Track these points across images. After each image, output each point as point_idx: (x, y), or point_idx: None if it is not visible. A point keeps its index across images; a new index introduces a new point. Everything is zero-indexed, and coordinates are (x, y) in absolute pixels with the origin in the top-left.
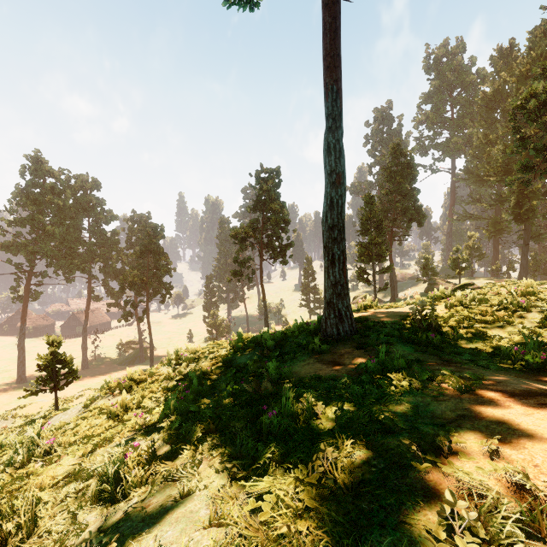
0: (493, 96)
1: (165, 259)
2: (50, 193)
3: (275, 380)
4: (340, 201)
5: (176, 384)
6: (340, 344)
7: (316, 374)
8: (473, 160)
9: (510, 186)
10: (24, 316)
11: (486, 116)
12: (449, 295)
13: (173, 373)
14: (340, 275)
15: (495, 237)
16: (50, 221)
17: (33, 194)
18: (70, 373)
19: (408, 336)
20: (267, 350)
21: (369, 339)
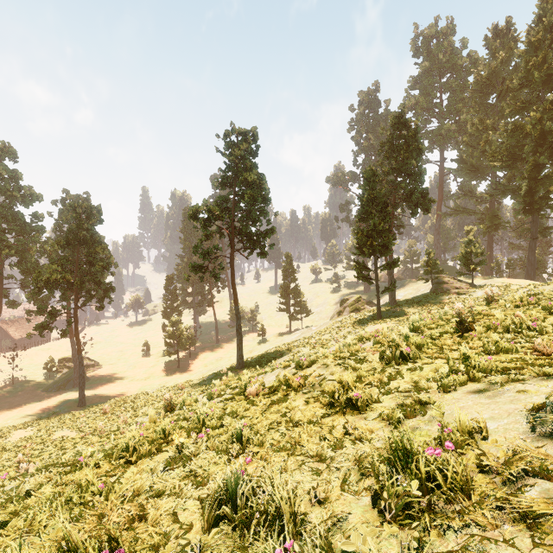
0: (488, 79)
1: (102, 250)
2: None
3: None
4: None
5: None
6: None
7: None
8: (467, 149)
9: None
10: None
11: (481, 101)
12: None
13: None
14: None
15: (490, 233)
16: None
17: None
18: None
19: None
20: None
21: None
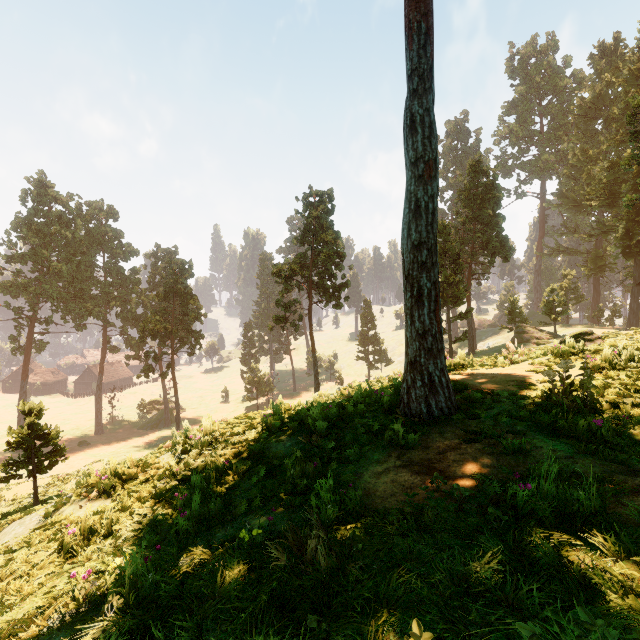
0: (593, 103)
1: (194, 302)
2: (57, 223)
3: (332, 519)
4: (431, 204)
5: (178, 486)
6: (434, 431)
7: (408, 503)
8: (569, 181)
9: (629, 208)
10: (25, 371)
11: (585, 128)
12: (582, 349)
13: (176, 468)
14: (431, 320)
15: (595, 275)
16: (57, 257)
17: (36, 224)
18: (54, 451)
19: (550, 420)
20: (316, 437)
21: (481, 423)
